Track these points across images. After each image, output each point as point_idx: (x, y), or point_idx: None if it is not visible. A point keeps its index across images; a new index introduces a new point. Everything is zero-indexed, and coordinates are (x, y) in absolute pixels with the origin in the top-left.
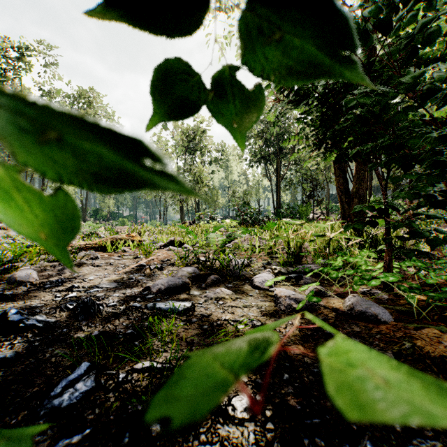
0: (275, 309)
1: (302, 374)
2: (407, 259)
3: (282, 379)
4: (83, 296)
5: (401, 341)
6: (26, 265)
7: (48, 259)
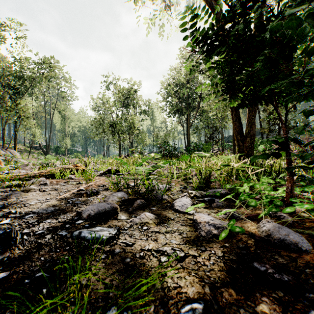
0: (196, 234)
1: None
2: None
3: None
4: (16, 223)
5: None
6: None
7: (3, 185)
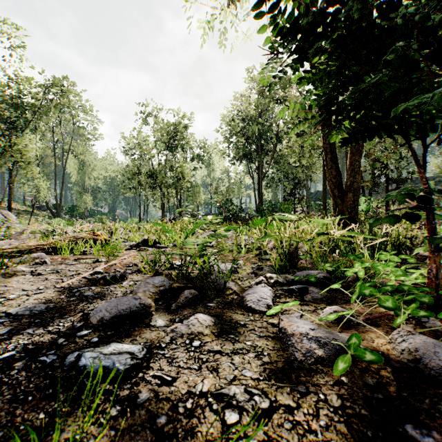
0: (285, 356)
1: None
2: (421, 261)
3: None
4: None
5: None
6: None
7: None
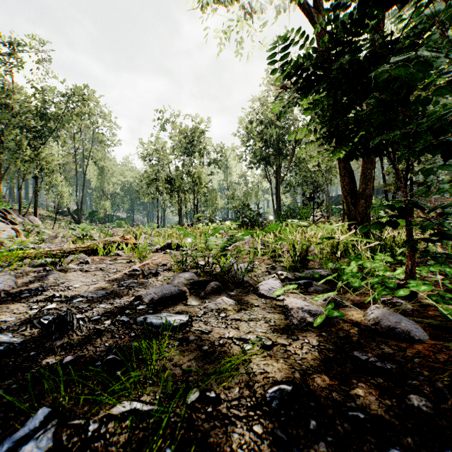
0: (286, 322)
1: (334, 421)
2: (421, 263)
3: (308, 429)
4: (64, 308)
5: (448, 367)
6: (6, 270)
7: (33, 264)
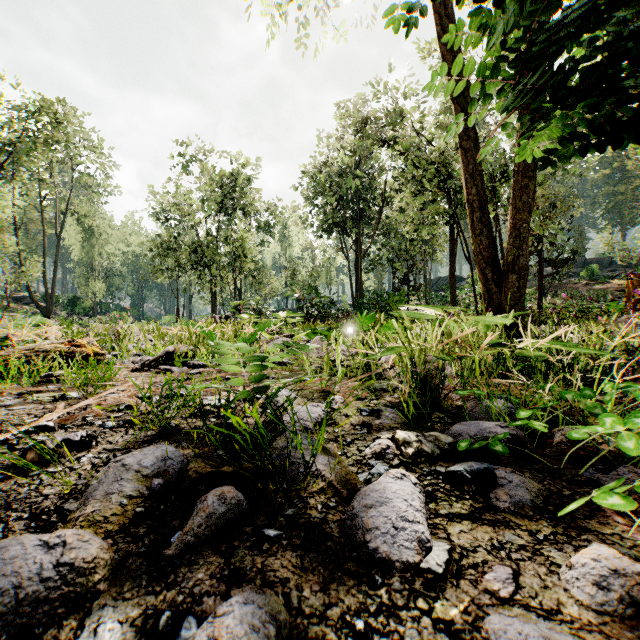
0: None
1: None
2: None
3: None
4: None
5: None
6: None
7: None
